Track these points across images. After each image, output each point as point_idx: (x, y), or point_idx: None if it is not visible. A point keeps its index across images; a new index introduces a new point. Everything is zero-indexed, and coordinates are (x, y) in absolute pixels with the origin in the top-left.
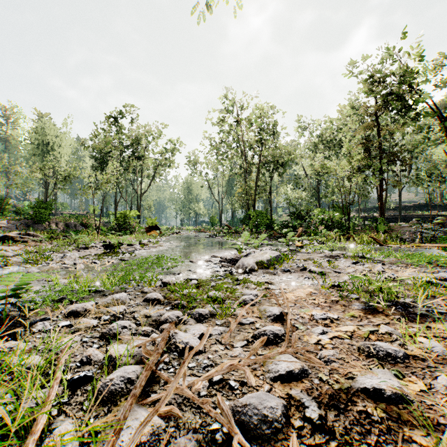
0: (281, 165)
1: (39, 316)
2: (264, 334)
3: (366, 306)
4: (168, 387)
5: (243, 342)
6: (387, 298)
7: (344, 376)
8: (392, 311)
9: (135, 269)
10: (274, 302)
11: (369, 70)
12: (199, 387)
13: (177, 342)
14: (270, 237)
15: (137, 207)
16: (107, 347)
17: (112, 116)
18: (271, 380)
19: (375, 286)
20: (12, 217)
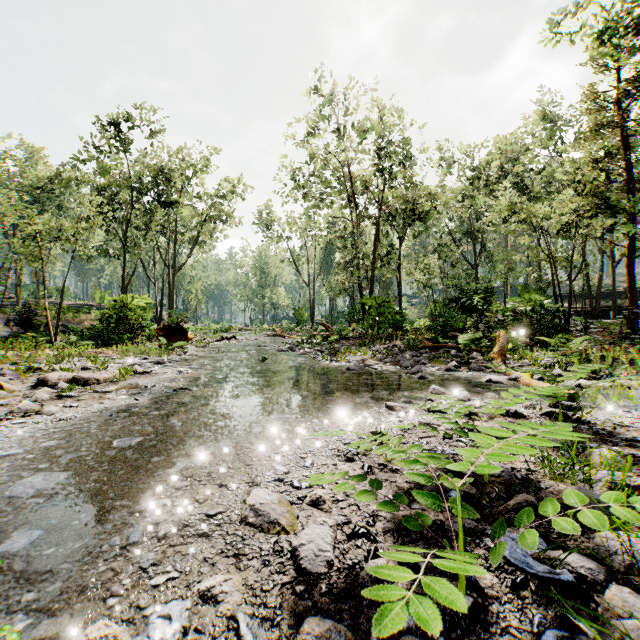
0: (417, 217)
1: None
2: None
3: None
4: None
5: None
6: None
7: None
8: None
9: None
10: None
11: None
12: None
13: None
14: (416, 349)
15: (169, 293)
16: None
17: (111, 123)
18: None
19: None
20: None
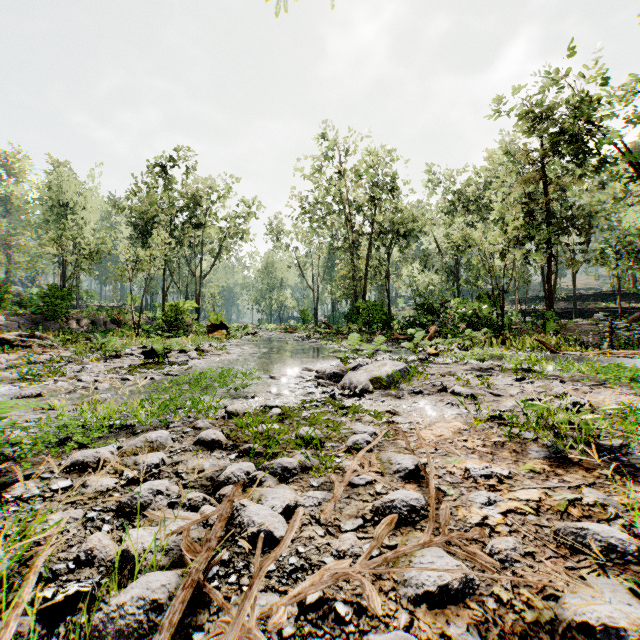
0: (403, 235)
1: (23, 470)
2: (392, 508)
3: (551, 452)
4: (224, 621)
5: (356, 521)
6: (580, 438)
7: (539, 591)
8: (595, 462)
9: (186, 391)
10: (402, 445)
11: (532, 97)
12: (280, 619)
13: (245, 523)
14: (388, 339)
15: (196, 297)
16: (122, 534)
17: (159, 165)
18: (410, 601)
19: (562, 419)
20: (14, 311)
